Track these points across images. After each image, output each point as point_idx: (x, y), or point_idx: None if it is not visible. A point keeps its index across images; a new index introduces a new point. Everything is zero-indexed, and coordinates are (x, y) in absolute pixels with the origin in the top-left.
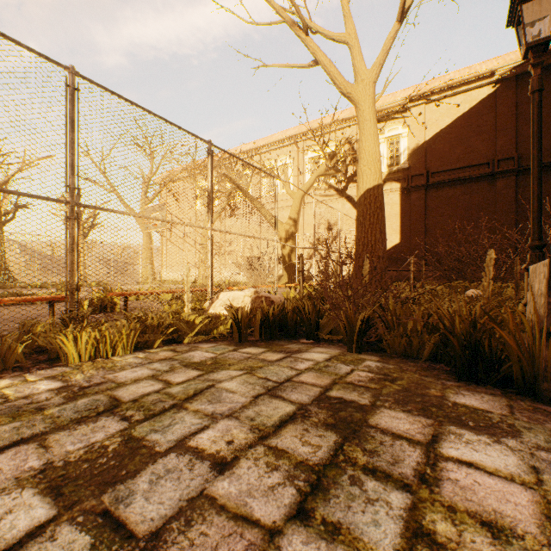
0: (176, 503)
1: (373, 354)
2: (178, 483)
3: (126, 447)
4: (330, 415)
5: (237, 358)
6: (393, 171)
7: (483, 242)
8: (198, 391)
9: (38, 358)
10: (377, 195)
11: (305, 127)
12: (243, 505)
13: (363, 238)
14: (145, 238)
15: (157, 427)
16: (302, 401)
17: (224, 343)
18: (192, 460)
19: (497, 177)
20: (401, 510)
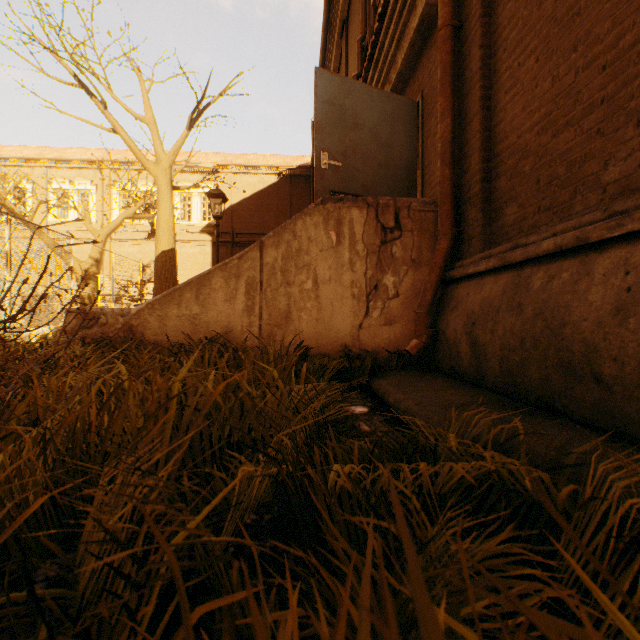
0: None
1: None
2: None
3: None
4: None
5: None
6: (206, 225)
7: None
8: None
9: None
10: (171, 257)
11: (113, 155)
12: None
13: (160, 289)
14: None
15: None
16: None
17: None
18: None
19: None
20: None
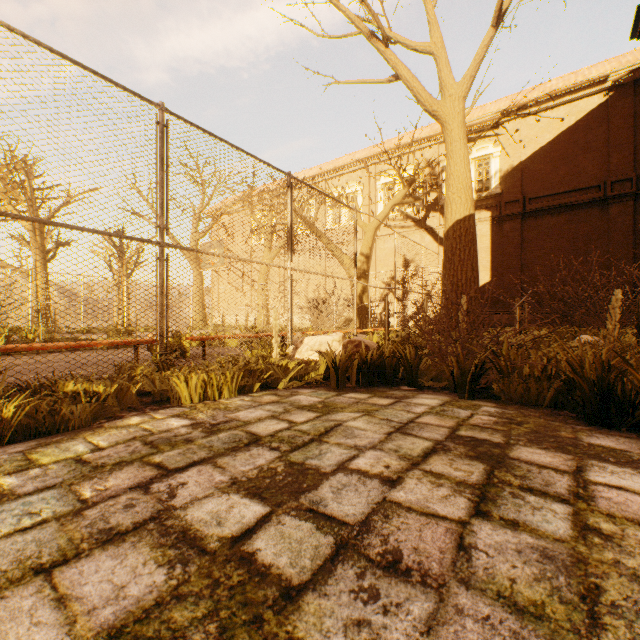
0: (366, 505)
1: (487, 400)
2: (358, 493)
3: (292, 469)
4: (469, 449)
5: (345, 402)
6: (481, 198)
7: (594, 280)
8: (328, 428)
9: (143, 400)
10: (468, 227)
11: (377, 149)
12: (426, 507)
13: (452, 277)
14: (195, 278)
15: (310, 455)
16: (436, 438)
17: (322, 389)
18: (361, 478)
19: (610, 203)
20: (566, 515)
